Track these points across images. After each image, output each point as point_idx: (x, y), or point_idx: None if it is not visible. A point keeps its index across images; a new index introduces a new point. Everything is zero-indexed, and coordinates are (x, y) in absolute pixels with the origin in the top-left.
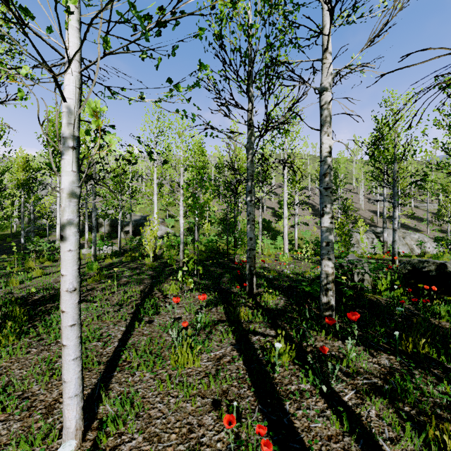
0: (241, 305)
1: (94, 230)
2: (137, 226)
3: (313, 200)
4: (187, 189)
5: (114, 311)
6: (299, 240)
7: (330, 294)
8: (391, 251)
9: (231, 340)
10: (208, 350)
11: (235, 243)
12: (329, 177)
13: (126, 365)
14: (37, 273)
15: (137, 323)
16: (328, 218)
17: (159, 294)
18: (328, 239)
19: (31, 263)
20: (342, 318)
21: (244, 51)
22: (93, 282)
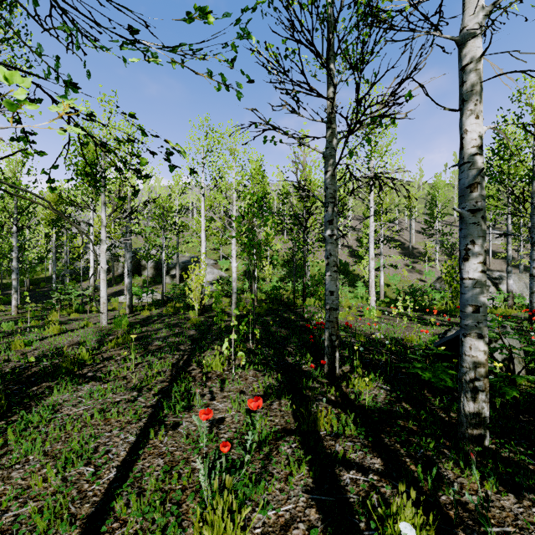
0: (318, 398)
1: (130, 274)
2: (186, 269)
3: (401, 236)
4: (238, 221)
5: (128, 400)
6: (385, 287)
7: (482, 399)
8: (517, 304)
9: (305, 481)
10: (263, 510)
11: (304, 293)
12: (479, 191)
13: (117, 530)
14: (54, 331)
15: (156, 427)
16: (476, 264)
17: (197, 372)
18: (476, 301)
19: (55, 315)
20: (495, 435)
21: (323, 5)
22: (115, 347)
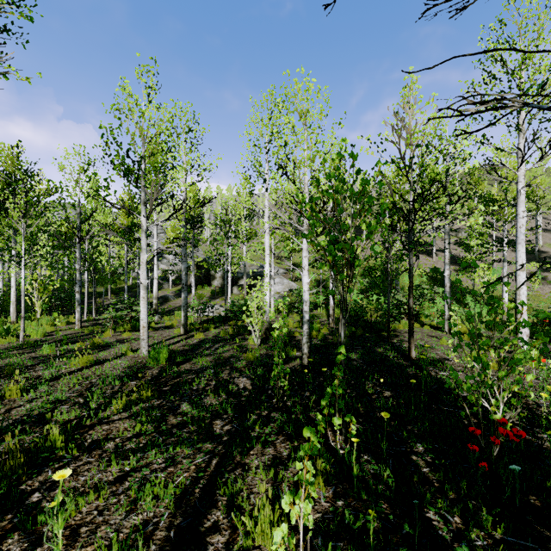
0: None
1: (184, 288)
2: (254, 279)
3: None
4: (313, 207)
5: None
6: None
7: None
8: None
9: None
10: None
11: (410, 321)
12: None
13: None
14: (82, 362)
15: None
16: None
17: (219, 546)
18: None
19: (108, 334)
20: None
21: None
22: (123, 411)
